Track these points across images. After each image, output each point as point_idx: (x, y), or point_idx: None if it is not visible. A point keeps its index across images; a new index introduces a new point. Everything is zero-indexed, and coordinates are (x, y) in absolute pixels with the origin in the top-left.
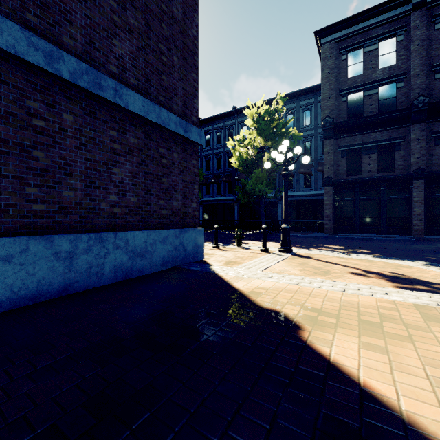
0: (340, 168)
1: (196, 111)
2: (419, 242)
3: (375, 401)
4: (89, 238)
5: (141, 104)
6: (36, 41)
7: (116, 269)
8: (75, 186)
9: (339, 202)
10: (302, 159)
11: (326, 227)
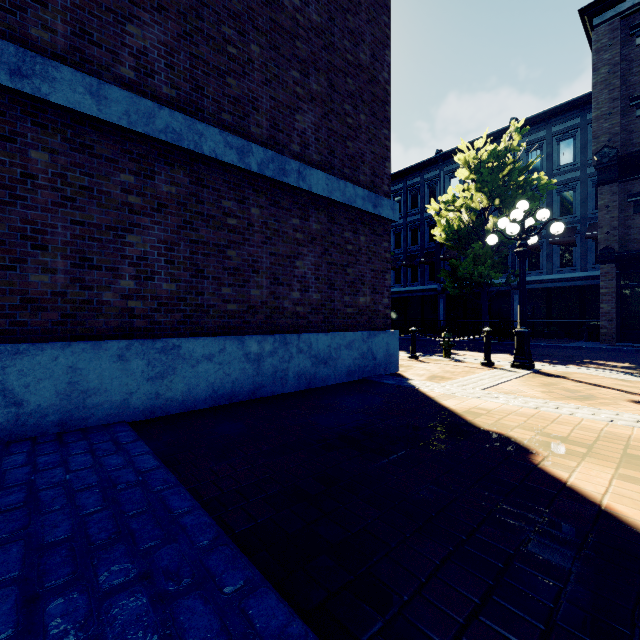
0: (632, 231)
1: (387, 178)
2: None
3: (617, 522)
4: (274, 339)
5: (324, 182)
6: (230, 140)
7: (299, 375)
8: (262, 284)
9: (629, 289)
10: (551, 228)
11: (603, 333)
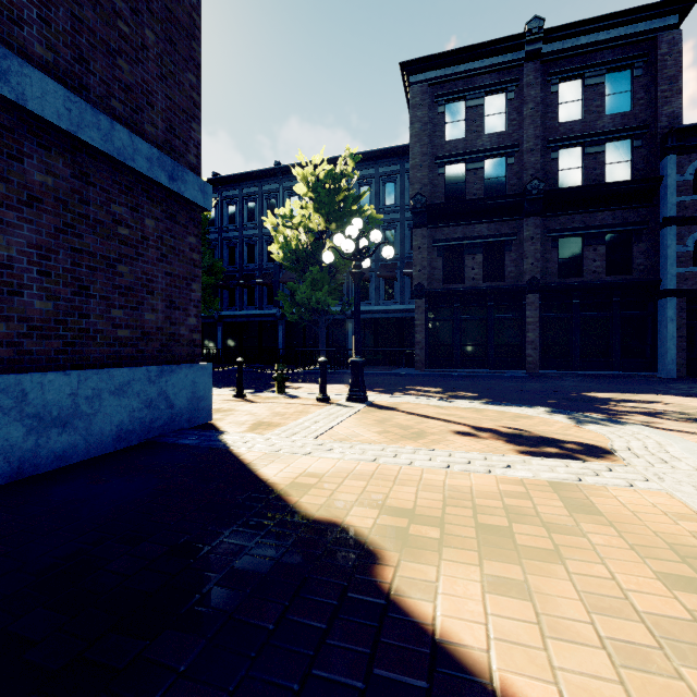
0: (436, 271)
1: (196, 146)
2: (533, 379)
3: None
4: None
5: (61, 103)
6: None
7: None
8: None
9: (434, 322)
10: (383, 251)
11: (417, 360)
